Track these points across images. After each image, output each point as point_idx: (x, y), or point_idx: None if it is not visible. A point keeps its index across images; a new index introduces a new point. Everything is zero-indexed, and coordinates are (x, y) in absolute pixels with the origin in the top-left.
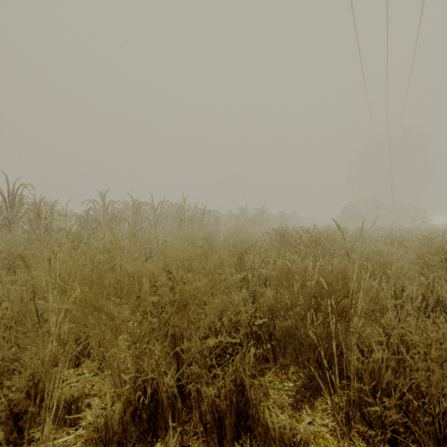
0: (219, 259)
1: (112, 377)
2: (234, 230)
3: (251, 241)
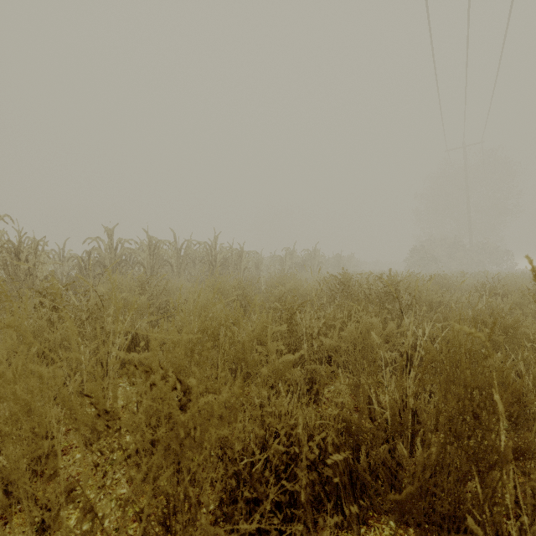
0: (258, 327)
1: None
2: (279, 277)
3: (303, 291)
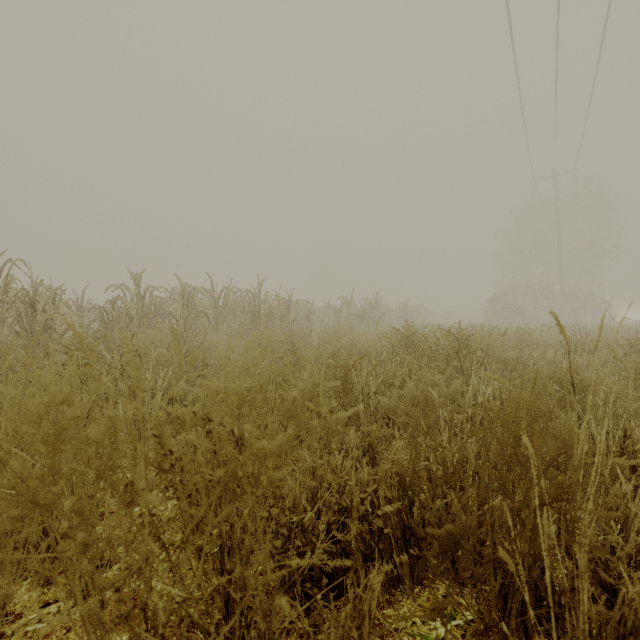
0: (310, 383)
1: (94, 630)
2: (334, 331)
3: (361, 347)
